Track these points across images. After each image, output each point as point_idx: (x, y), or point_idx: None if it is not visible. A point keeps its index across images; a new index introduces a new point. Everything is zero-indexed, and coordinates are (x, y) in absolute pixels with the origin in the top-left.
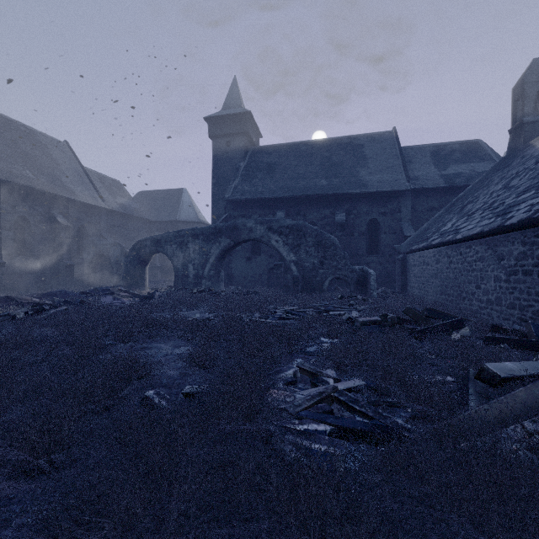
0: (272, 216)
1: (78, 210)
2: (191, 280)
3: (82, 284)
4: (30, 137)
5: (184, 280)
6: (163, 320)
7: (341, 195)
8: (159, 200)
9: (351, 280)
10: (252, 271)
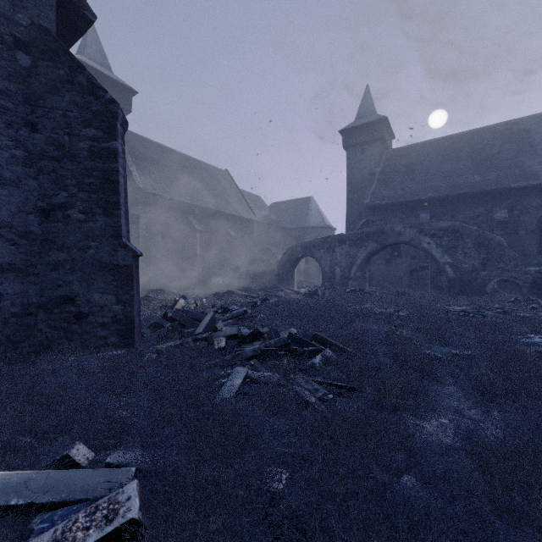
0: (414, 218)
1: (240, 224)
2: (338, 280)
3: (242, 283)
4: (208, 171)
5: (331, 281)
6: (366, 311)
7: (501, 190)
8: (289, 209)
9: (524, 283)
10: (391, 273)
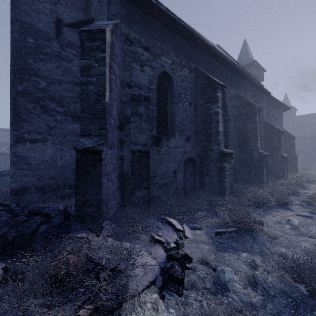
0: (304, 142)
1: None
2: None
3: None
4: None
5: None
6: None
7: None
8: None
9: None
10: None
